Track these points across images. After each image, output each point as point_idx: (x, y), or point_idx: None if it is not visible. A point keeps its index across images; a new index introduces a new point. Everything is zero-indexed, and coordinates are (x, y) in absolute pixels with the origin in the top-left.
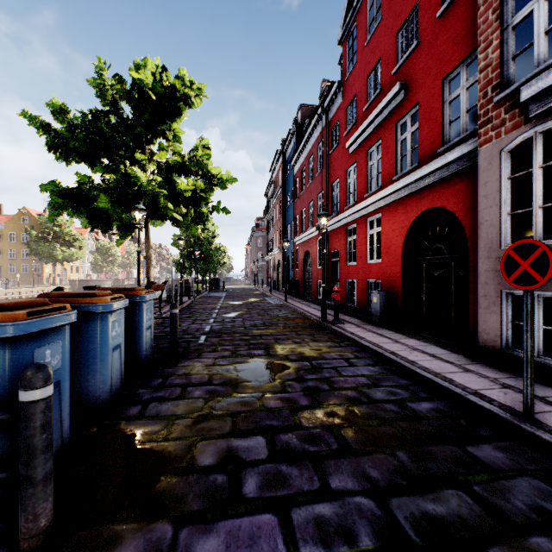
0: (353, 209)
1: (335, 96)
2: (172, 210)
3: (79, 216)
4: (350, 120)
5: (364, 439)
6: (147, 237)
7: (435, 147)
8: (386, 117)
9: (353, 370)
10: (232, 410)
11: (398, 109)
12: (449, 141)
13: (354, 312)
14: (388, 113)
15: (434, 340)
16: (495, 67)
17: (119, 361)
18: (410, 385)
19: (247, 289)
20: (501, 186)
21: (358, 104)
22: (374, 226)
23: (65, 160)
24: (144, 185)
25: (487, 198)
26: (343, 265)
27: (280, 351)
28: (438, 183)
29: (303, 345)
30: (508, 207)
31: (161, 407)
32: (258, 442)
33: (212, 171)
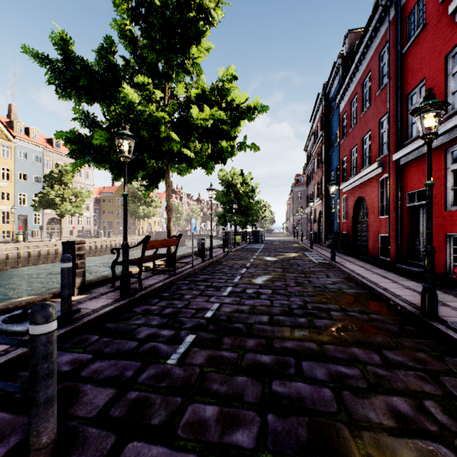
0: None
1: None
2: (179, 143)
3: (103, 166)
4: None
5: None
6: (168, 185)
7: None
8: None
9: None
10: None
11: None
12: None
13: None
14: None
15: None
16: None
17: None
18: None
19: (286, 241)
20: None
21: None
22: None
23: (70, 98)
24: (134, 106)
25: None
26: (437, 210)
27: None
28: None
29: None
30: None
31: None
32: None
33: (238, 101)
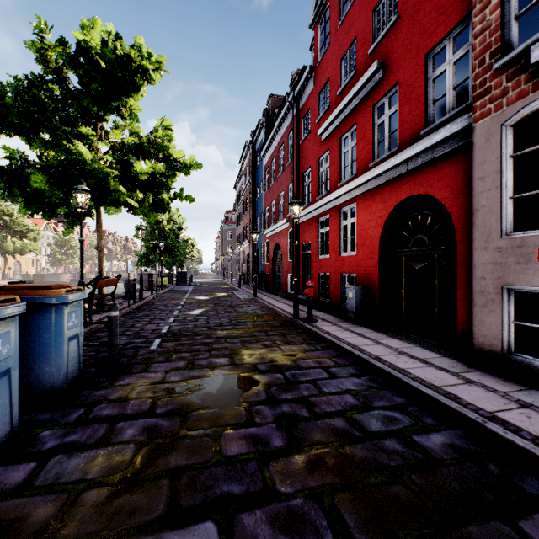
0: (325, 199)
1: (307, 82)
2: (125, 194)
3: (15, 199)
4: (322, 106)
5: (370, 516)
6: (99, 226)
7: (417, 128)
8: (362, 100)
9: (335, 384)
10: (174, 463)
11: (374, 91)
12: (433, 122)
13: (327, 307)
14: (364, 95)
15: (417, 340)
16: (494, 30)
17: (6, 395)
18: (409, 406)
19: (215, 283)
20: (502, 166)
21: (331, 89)
22: (348, 216)
23: None
24: (89, 163)
25: (484, 181)
26: (315, 258)
27: (248, 358)
28: (421, 168)
29: (274, 349)
30: (510, 190)
31: (67, 464)
32: (206, 538)
33: (175, 154)
